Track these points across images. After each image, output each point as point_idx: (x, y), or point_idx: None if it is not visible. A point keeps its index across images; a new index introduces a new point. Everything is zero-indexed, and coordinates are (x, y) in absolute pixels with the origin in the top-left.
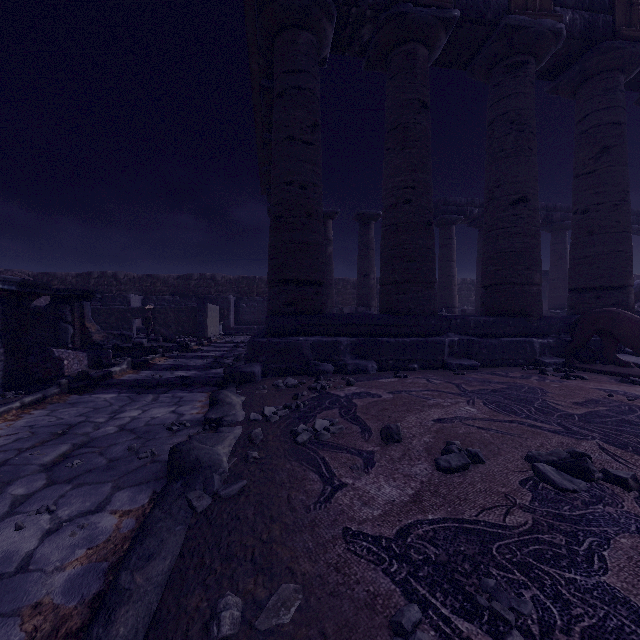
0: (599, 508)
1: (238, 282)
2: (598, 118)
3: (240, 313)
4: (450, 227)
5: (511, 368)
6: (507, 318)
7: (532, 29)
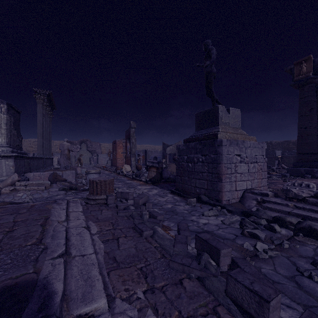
0: None
1: None
2: None
3: None
4: None
5: None
6: None
7: None
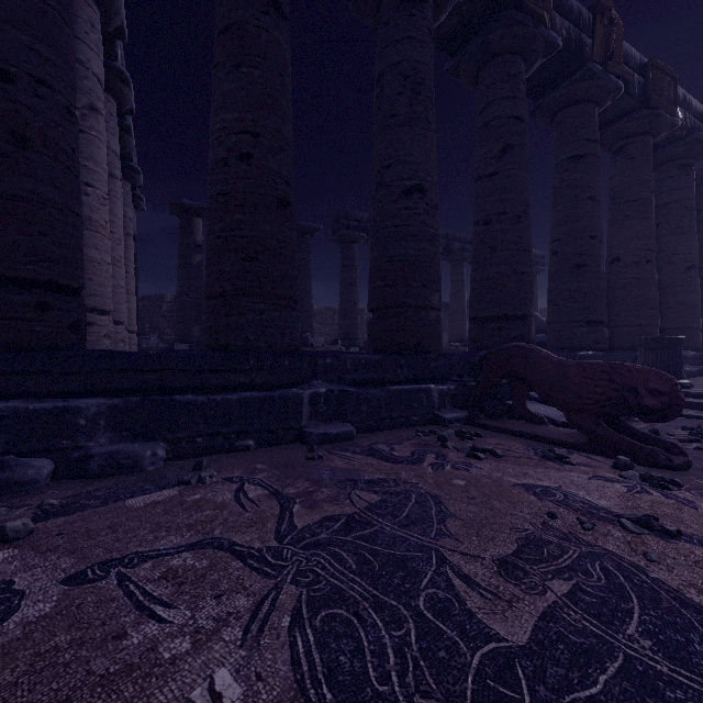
0: None
1: None
2: (501, 108)
3: None
4: (352, 245)
5: (402, 432)
6: (398, 356)
7: None
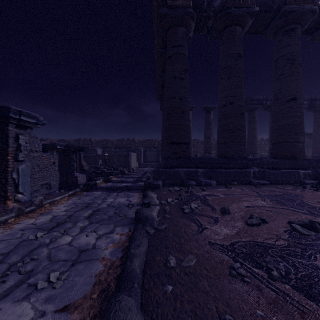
0: (319, 241)
1: (145, 142)
2: None
3: (146, 157)
4: (254, 111)
5: (286, 185)
6: (284, 160)
7: (299, 11)
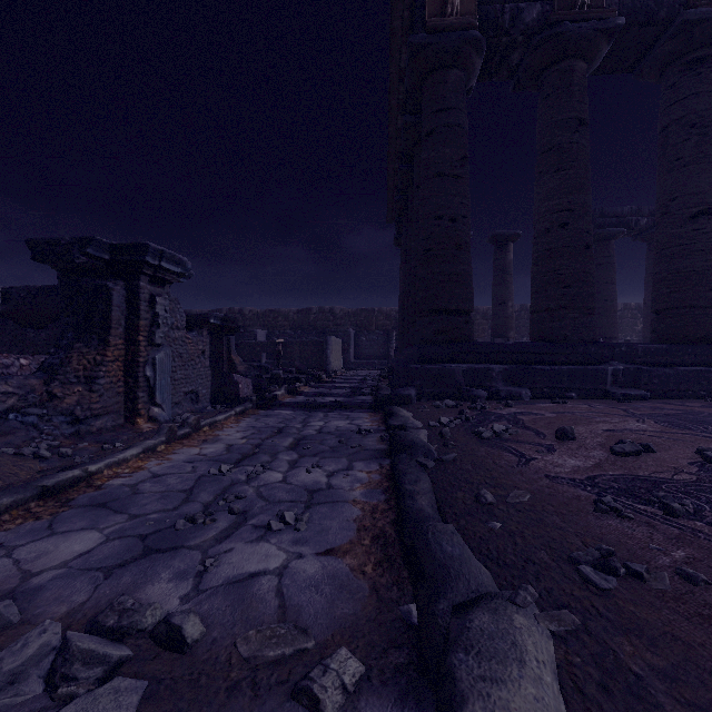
0: None
1: (356, 315)
2: None
3: (359, 347)
4: (608, 243)
5: (690, 400)
6: (685, 345)
7: None
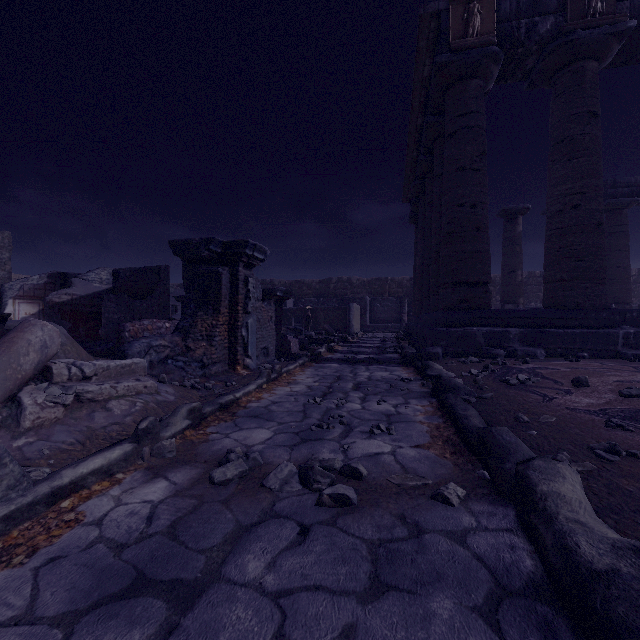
0: None
1: (371, 284)
2: None
3: (374, 312)
4: (621, 212)
5: None
6: None
7: None
